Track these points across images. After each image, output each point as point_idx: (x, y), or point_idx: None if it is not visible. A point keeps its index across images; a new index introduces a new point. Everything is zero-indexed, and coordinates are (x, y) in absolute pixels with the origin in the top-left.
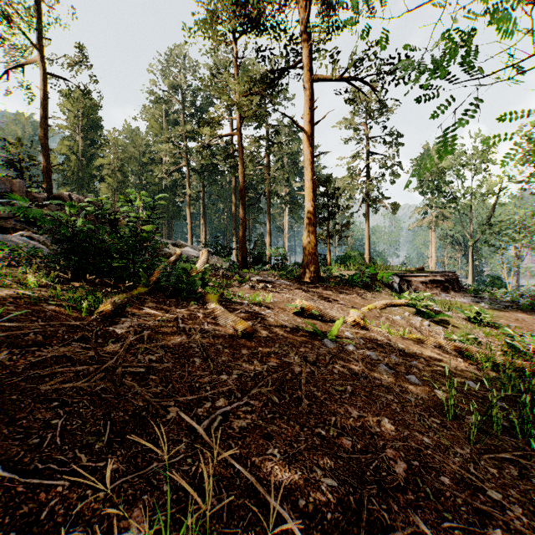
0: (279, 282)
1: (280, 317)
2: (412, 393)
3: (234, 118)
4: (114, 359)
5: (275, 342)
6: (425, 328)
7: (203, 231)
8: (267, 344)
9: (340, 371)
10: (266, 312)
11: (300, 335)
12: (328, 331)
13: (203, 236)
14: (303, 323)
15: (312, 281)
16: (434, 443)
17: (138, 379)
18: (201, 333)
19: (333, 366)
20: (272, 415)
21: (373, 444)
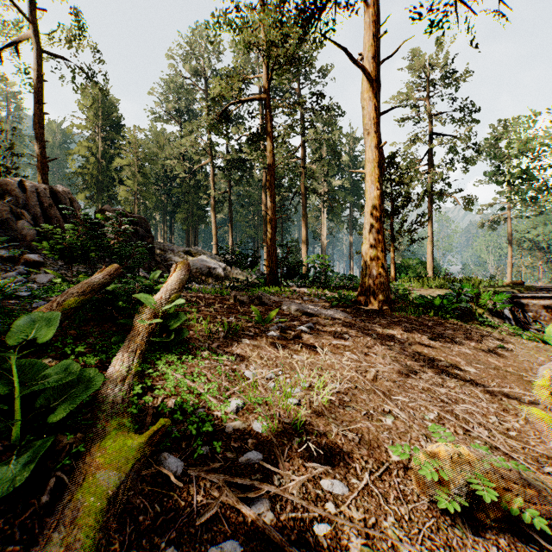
0: (329, 313)
1: None
2: None
3: (259, 76)
4: None
5: None
6: None
7: (230, 238)
8: None
9: None
10: (327, 505)
11: None
12: None
13: (230, 243)
14: None
15: (378, 308)
16: None
17: None
18: None
19: None
20: None
21: None
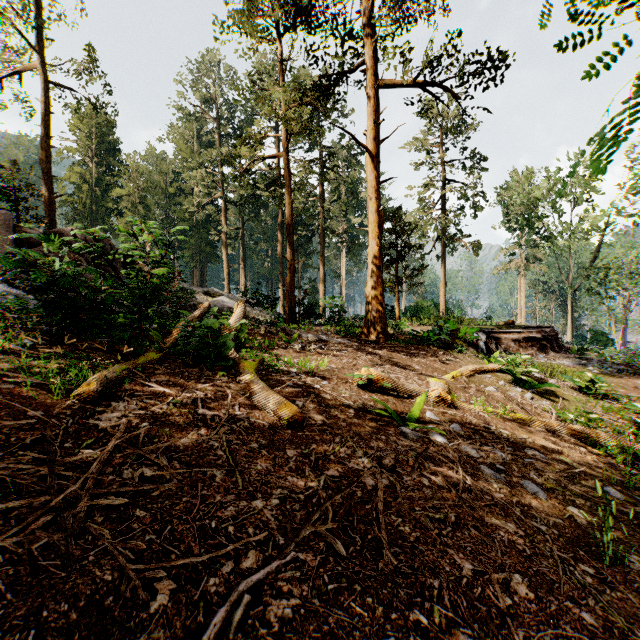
0: (337, 340)
1: (340, 392)
2: (539, 516)
3: (280, 135)
4: (77, 484)
5: (335, 433)
6: (527, 402)
7: (243, 277)
8: (324, 438)
9: (431, 481)
10: (321, 384)
11: (369, 420)
12: (406, 412)
13: (243, 283)
14: (371, 400)
15: (377, 339)
16: (600, 622)
17: (114, 518)
18: (228, 422)
19: (421, 472)
20: (335, 586)
21: (509, 639)
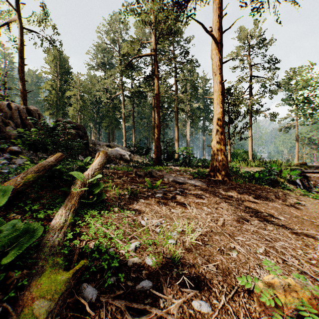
0: (192, 182)
1: None
2: None
3: (150, 41)
4: None
5: None
6: None
7: (133, 137)
8: None
9: None
10: None
11: None
12: None
13: (133, 140)
14: None
15: (222, 179)
16: None
17: None
18: None
19: None
20: None
21: None
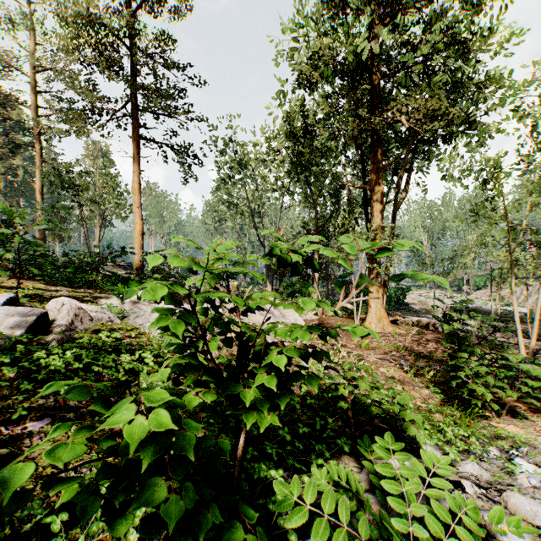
0: None
1: None
2: None
3: None
4: None
5: None
6: None
7: None
8: None
9: None
10: None
11: None
12: None
13: None
14: None
15: None
16: None
17: None
18: None
19: None
20: None
21: None
